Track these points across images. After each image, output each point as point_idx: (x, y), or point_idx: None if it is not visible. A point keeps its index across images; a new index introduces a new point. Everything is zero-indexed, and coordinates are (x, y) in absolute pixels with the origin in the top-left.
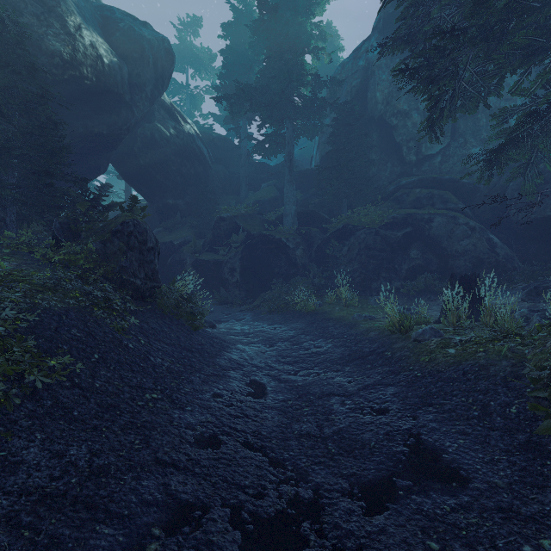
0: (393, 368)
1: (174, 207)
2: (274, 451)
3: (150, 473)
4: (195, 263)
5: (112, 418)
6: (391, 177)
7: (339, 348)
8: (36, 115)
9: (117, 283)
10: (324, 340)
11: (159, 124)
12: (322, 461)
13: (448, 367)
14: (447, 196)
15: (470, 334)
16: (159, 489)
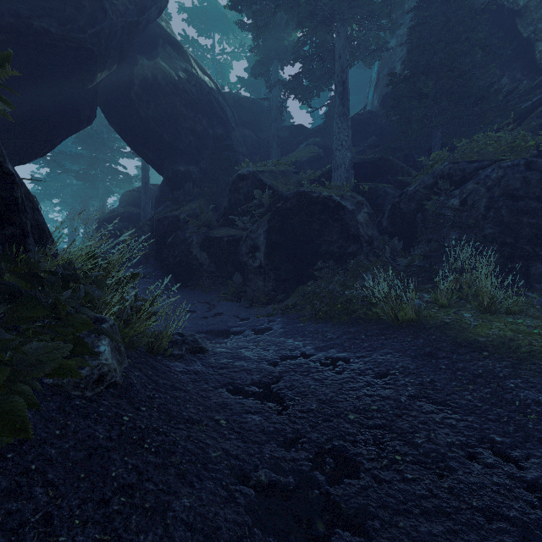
0: None
1: (186, 175)
2: None
3: None
4: (204, 242)
5: None
6: None
7: None
8: None
9: None
10: None
11: (163, 62)
12: None
13: None
14: None
15: None
16: None
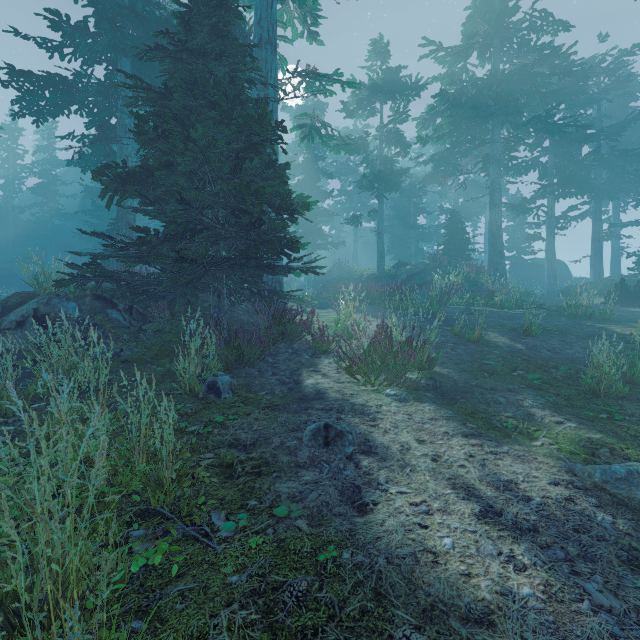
0: None
1: None
2: None
3: None
4: None
5: None
6: None
7: None
8: None
9: None
10: None
11: None
12: None
13: None
14: None
15: None
16: None
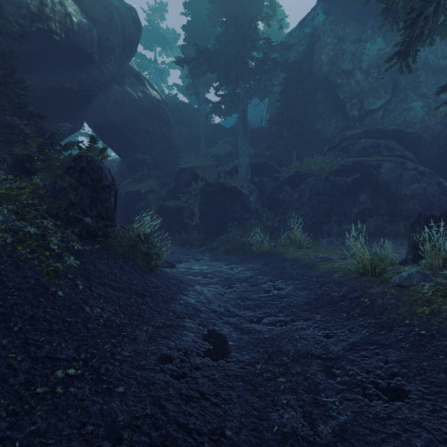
0: (381, 321)
1: (142, 161)
2: None
3: None
4: (159, 209)
5: None
6: (335, 132)
7: (302, 291)
8: None
9: (63, 220)
10: (283, 281)
11: (129, 88)
12: None
13: None
14: (392, 145)
15: None
16: None
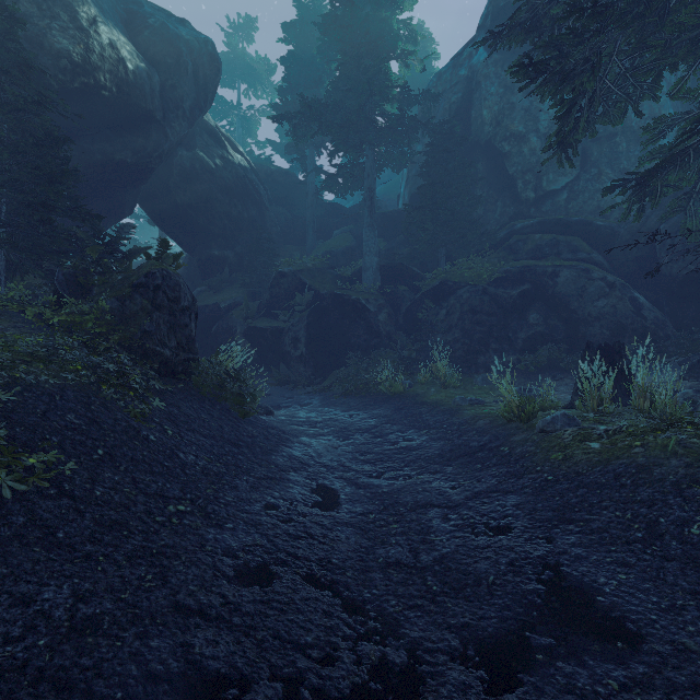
0: (514, 469)
1: (221, 259)
2: (349, 588)
3: (164, 627)
4: (248, 332)
5: (115, 542)
6: (502, 220)
7: (437, 441)
8: (31, 130)
9: (138, 354)
10: (416, 431)
11: (202, 152)
12: (419, 605)
13: (591, 467)
14: (576, 243)
15: (620, 422)
16: (176, 653)
